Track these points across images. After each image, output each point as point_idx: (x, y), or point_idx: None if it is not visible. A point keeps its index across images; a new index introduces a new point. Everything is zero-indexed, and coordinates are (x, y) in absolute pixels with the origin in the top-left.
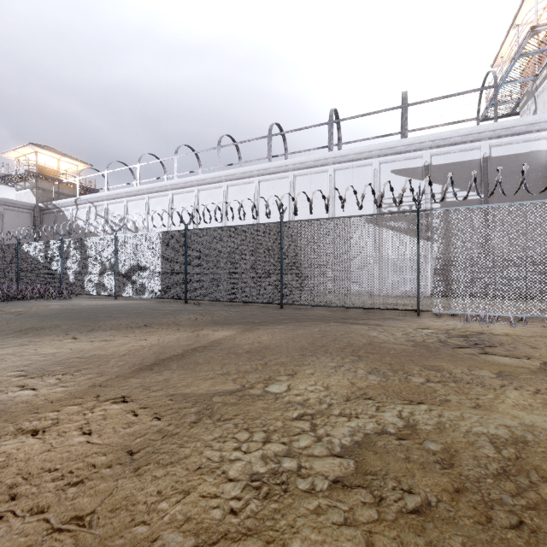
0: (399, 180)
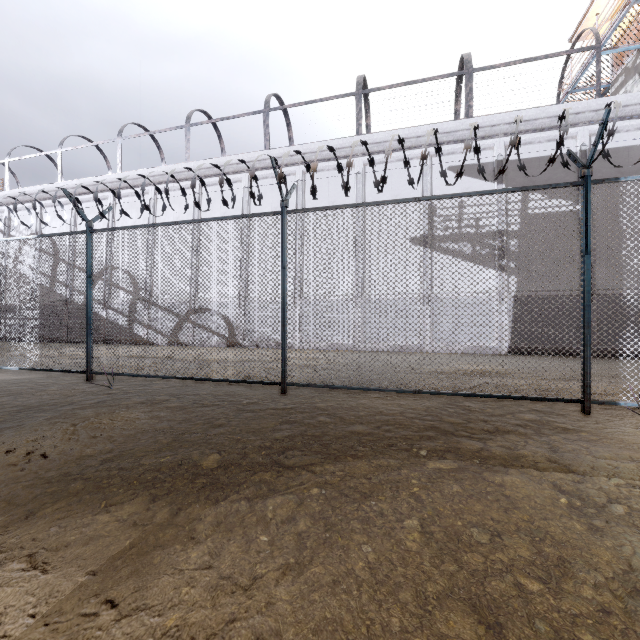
0: (460, 182)
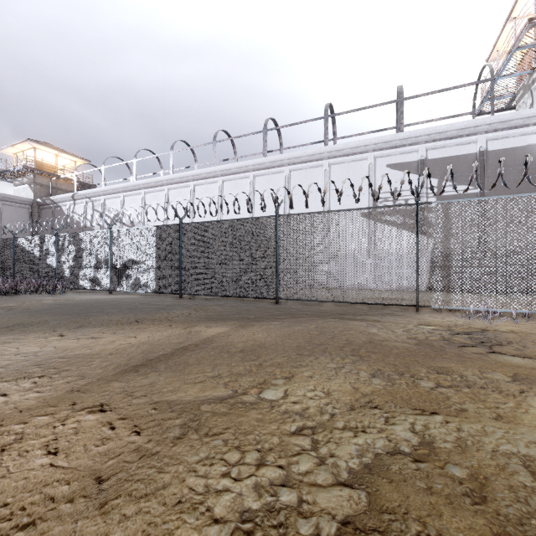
0: (395, 175)
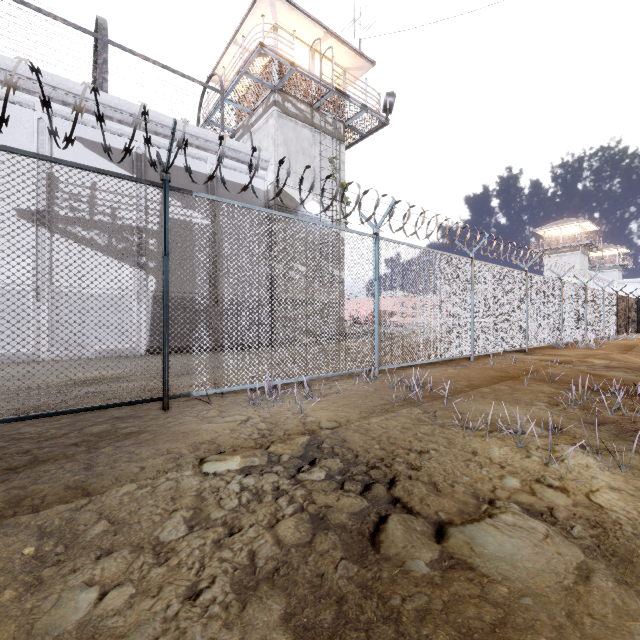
0: (93, 160)
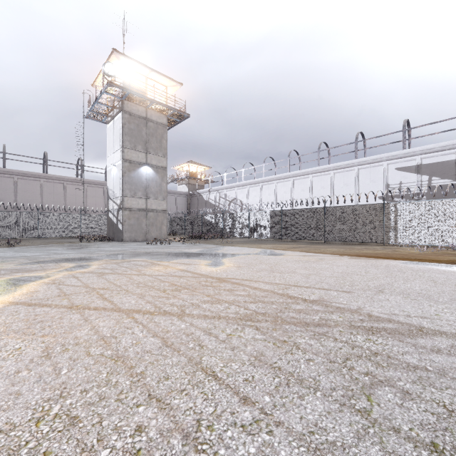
0: (400, 174)
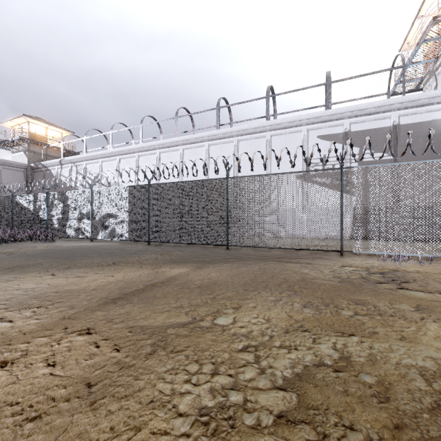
0: (324, 144)
